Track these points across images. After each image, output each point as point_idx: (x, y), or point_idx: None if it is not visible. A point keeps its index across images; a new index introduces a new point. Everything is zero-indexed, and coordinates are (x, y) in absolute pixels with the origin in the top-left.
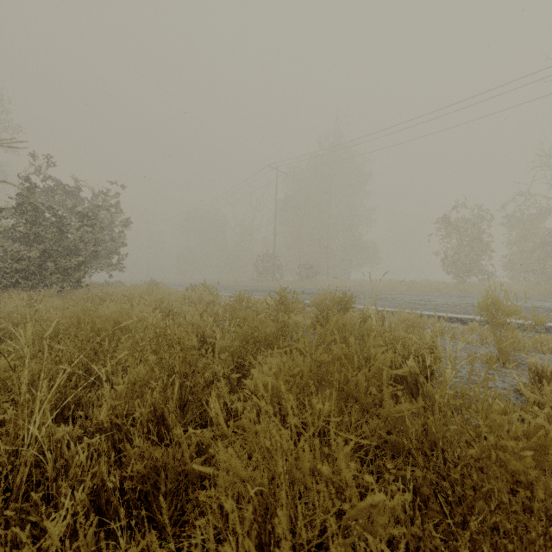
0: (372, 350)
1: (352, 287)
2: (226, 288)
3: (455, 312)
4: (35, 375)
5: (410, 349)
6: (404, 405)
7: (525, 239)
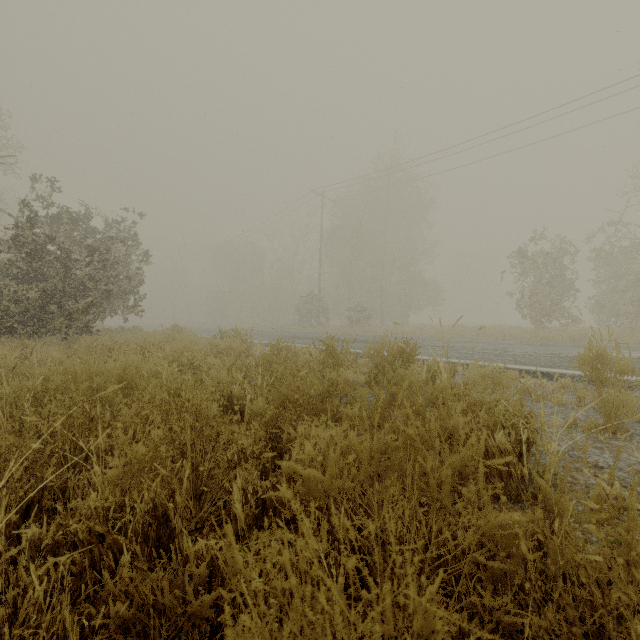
0: (461, 431)
1: (411, 333)
2: (262, 335)
3: (540, 365)
4: (2, 454)
5: (498, 418)
6: (510, 515)
7: (616, 276)
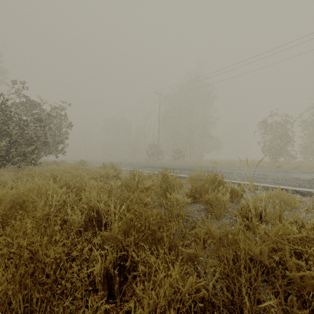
0: None
1: (206, 164)
2: (128, 165)
3: (292, 185)
4: None
5: None
6: None
7: None
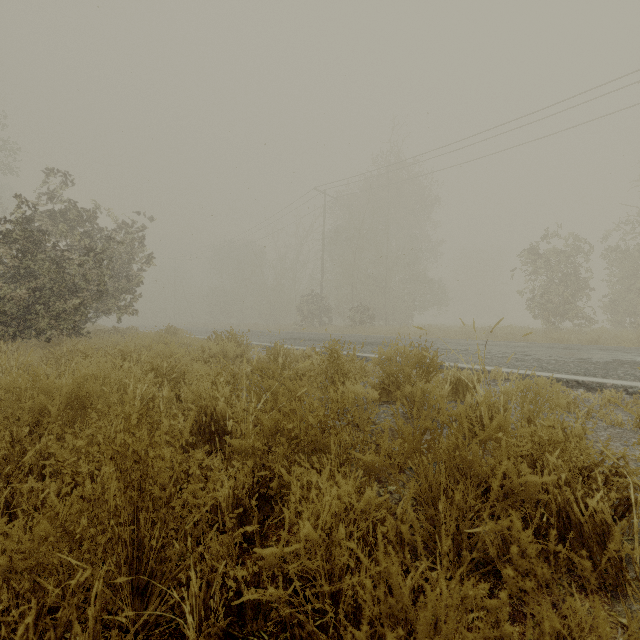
0: None
1: (416, 334)
2: (262, 336)
3: (572, 372)
4: None
5: (580, 467)
6: None
7: (631, 275)
